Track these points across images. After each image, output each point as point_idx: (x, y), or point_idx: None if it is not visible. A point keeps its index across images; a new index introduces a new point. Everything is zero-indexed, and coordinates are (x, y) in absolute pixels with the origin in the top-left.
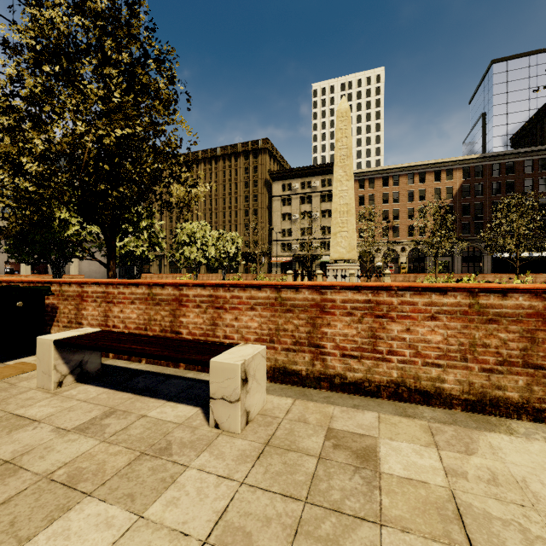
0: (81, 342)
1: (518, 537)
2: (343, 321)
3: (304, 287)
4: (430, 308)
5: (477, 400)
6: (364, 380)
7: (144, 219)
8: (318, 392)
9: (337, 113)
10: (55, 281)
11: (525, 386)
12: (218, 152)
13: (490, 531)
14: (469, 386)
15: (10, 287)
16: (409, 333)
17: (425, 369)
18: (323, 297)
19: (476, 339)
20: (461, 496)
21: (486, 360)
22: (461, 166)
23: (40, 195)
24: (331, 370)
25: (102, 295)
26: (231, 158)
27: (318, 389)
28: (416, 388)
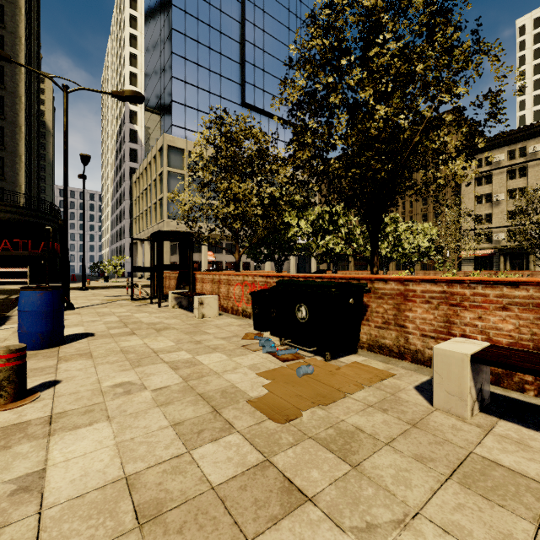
0: (535, 367)
1: None
2: None
3: None
4: None
5: None
6: None
7: (341, 217)
8: None
9: None
10: (364, 278)
11: None
12: None
13: None
14: None
15: (345, 283)
16: None
17: None
18: None
19: None
20: None
21: None
22: None
23: (305, 197)
24: None
25: (441, 296)
26: None
27: None
28: None
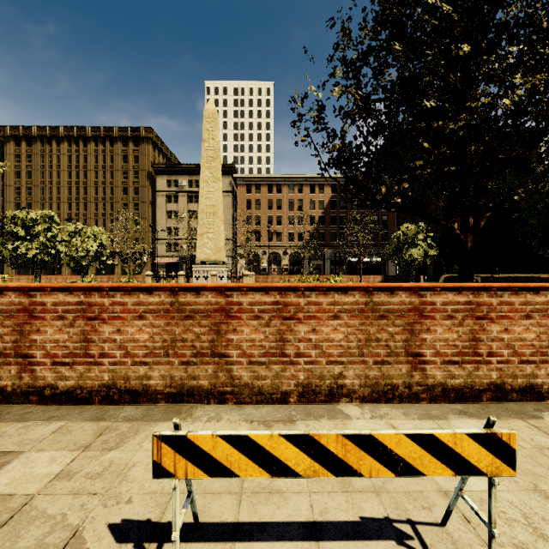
0: None
1: (43, 532)
2: (54, 325)
3: (11, 289)
4: (138, 308)
5: (177, 392)
6: (76, 387)
7: None
8: (23, 408)
9: (204, 113)
10: None
11: (213, 374)
12: (88, 132)
13: (17, 534)
14: (171, 380)
15: None
16: (119, 334)
17: (134, 369)
18: (32, 300)
19: (177, 335)
20: (35, 501)
21: (184, 354)
22: (330, 183)
23: None
24: (41, 381)
25: None
26: (105, 141)
27: (27, 405)
28: (126, 388)
